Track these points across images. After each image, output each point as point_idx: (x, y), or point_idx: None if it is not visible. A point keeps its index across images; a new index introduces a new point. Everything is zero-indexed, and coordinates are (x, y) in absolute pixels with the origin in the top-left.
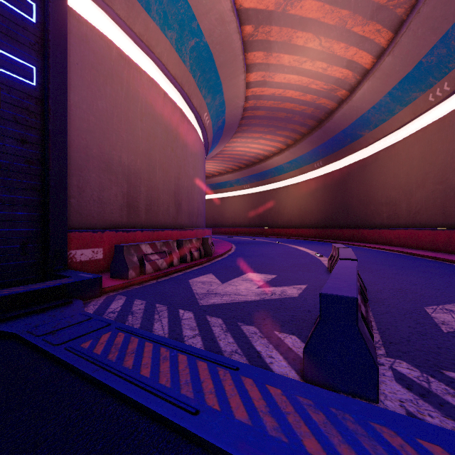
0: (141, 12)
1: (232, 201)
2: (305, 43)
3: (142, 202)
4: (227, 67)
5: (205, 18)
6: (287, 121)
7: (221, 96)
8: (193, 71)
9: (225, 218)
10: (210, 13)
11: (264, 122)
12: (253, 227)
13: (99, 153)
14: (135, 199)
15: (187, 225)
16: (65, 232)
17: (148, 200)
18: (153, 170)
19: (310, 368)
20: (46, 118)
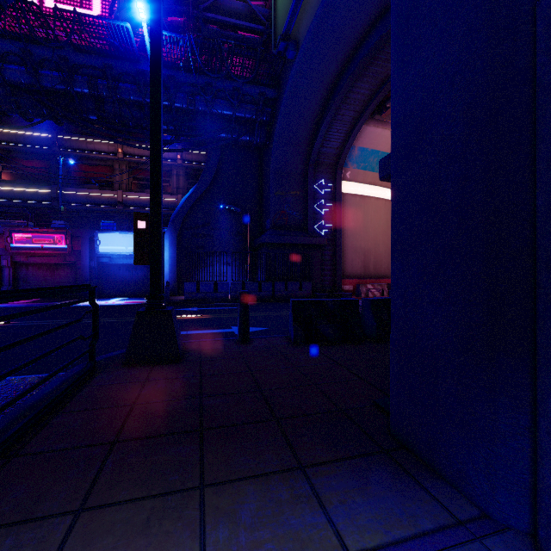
0: (370, 174)
1: None
2: None
3: (371, 264)
4: None
5: None
6: None
7: None
8: None
9: None
10: None
11: None
12: None
13: (351, 245)
14: (367, 263)
15: None
16: (340, 279)
17: (375, 263)
18: (377, 246)
19: None
20: (335, 241)
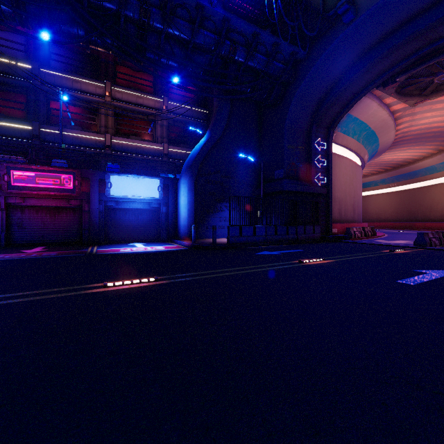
0: (346, 137)
1: (377, 198)
2: (443, 106)
3: (343, 211)
4: (383, 132)
5: (373, 124)
6: (436, 137)
7: (377, 143)
8: (362, 143)
9: (368, 214)
10: (376, 121)
11: (411, 141)
12: (400, 221)
13: (332, 196)
14: (341, 210)
15: (357, 220)
16: (332, 223)
17: (345, 210)
18: (346, 197)
19: (415, 244)
20: (328, 191)
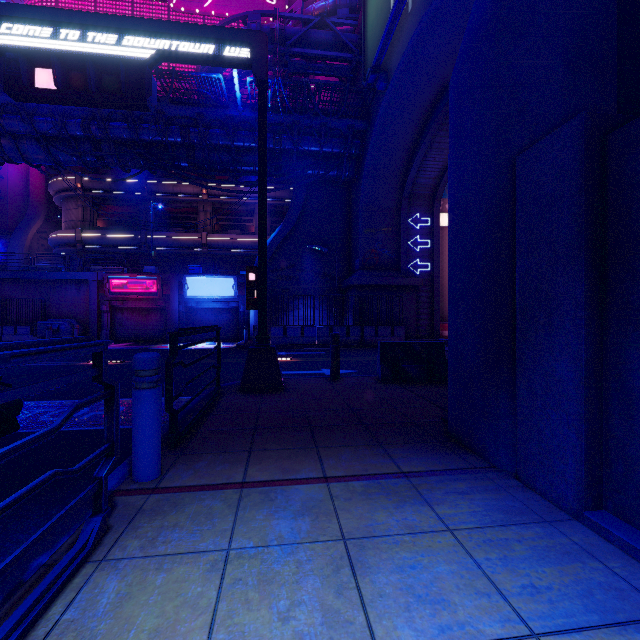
0: None
1: None
2: None
3: None
4: None
5: None
6: None
7: None
8: None
9: None
10: None
11: None
12: None
13: None
14: None
15: None
16: (438, 324)
17: None
18: None
19: None
20: (433, 281)
